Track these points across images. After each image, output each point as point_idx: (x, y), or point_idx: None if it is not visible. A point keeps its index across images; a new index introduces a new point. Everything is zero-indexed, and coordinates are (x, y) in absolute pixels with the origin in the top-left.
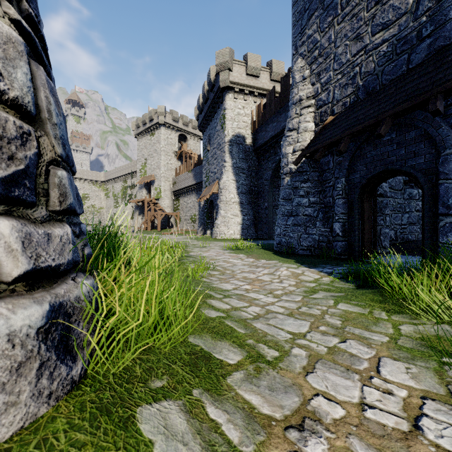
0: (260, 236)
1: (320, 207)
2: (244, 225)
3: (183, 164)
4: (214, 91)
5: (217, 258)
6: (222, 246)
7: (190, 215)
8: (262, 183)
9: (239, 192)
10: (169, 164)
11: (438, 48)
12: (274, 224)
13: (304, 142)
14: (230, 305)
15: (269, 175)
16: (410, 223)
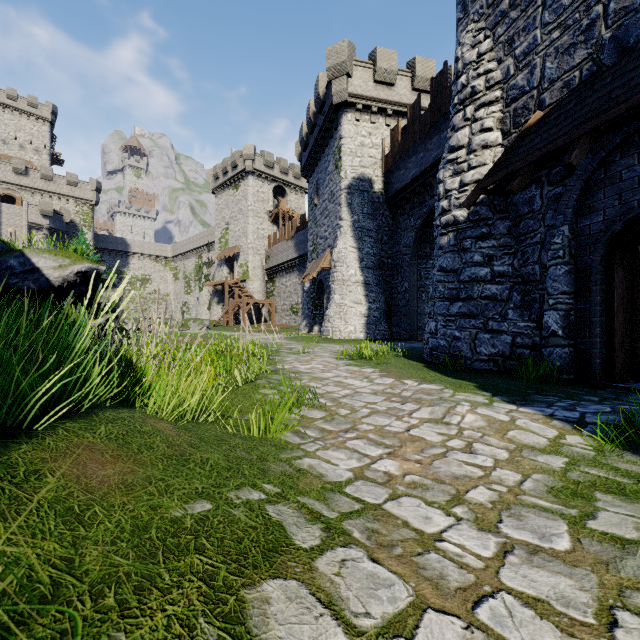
0: (396, 335)
1: (513, 283)
2: (370, 318)
3: (280, 230)
4: (324, 112)
5: (324, 375)
6: (335, 351)
7: (290, 304)
8: (399, 252)
9: (363, 266)
10: (259, 229)
11: None
12: (419, 317)
13: (482, 167)
14: (342, 618)
15: (411, 238)
16: None
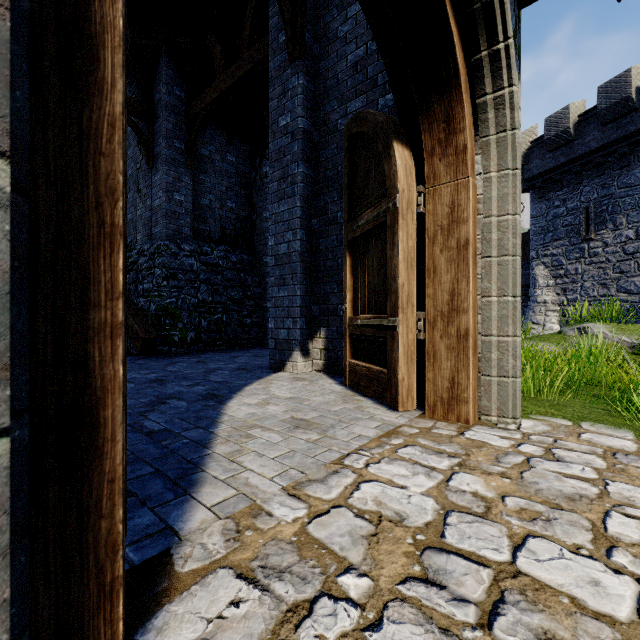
0: None
1: None
2: None
3: None
4: None
5: None
6: None
7: None
8: None
9: None
10: None
11: None
12: None
13: None
14: None
15: None
16: None
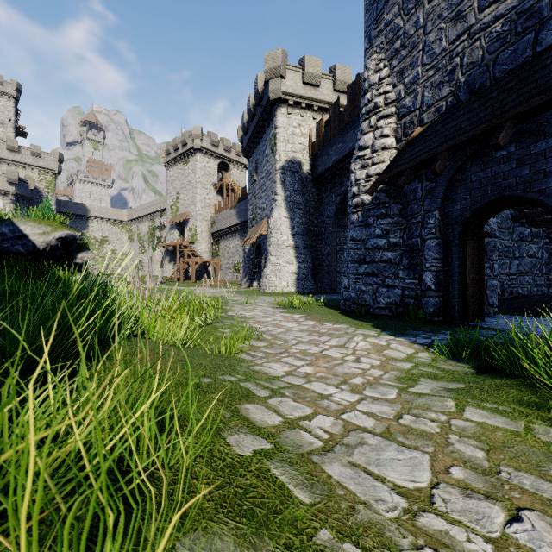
0: (320, 289)
1: (403, 250)
2: (300, 275)
3: (224, 199)
4: (262, 105)
5: (264, 320)
6: (271, 302)
7: (232, 263)
8: (323, 222)
9: (294, 233)
10: (206, 199)
11: None
12: (338, 274)
13: (382, 164)
14: (281, 415)
15: (332, 211)
16: (521, 272)
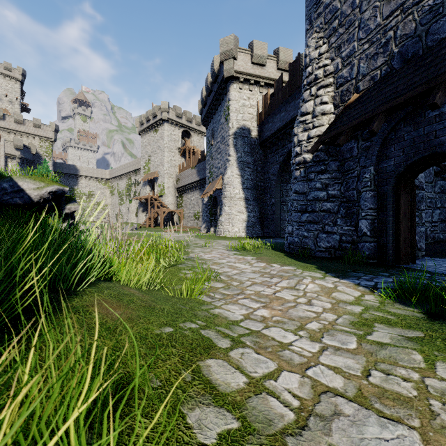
0: (266, 234)
1: (341, 201)
2: (249, 222)
3: (186, 161)
4: (218, 82)
5: (220, 261)
6: (226, 245)
7: (193, 212)
8: (268, 178)
9: (244, 187)
10: (172, 160)
11: None
12: (281, 222)
13: (321, 127)
14: (244, 373)
15: (276, 169)
16: (442, 220)
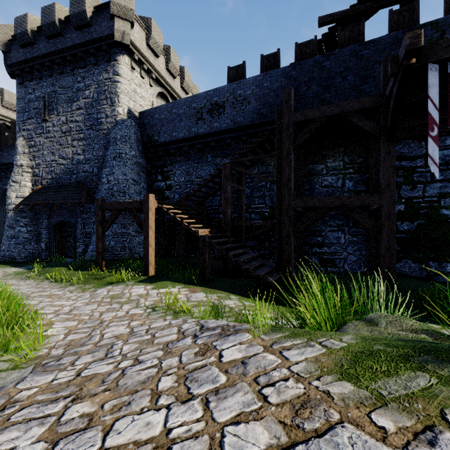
0: None
1: (35, 233)
2: None
3: None
4: None
5: None
6: None
7: None
8: None
9: None
10: None
11: (78, 180)
12: None
13: (24, 193)
14: None
15: None
16: None
